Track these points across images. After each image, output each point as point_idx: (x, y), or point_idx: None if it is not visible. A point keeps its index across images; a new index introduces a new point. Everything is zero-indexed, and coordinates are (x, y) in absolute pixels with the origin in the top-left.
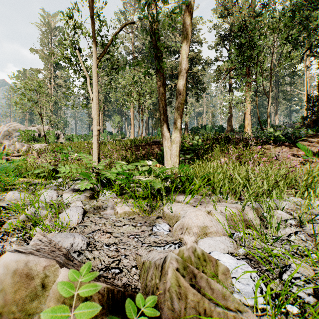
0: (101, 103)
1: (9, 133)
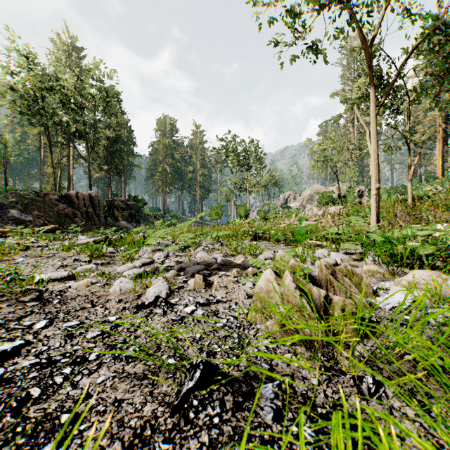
0: (438, 125)
1: (311, 197)
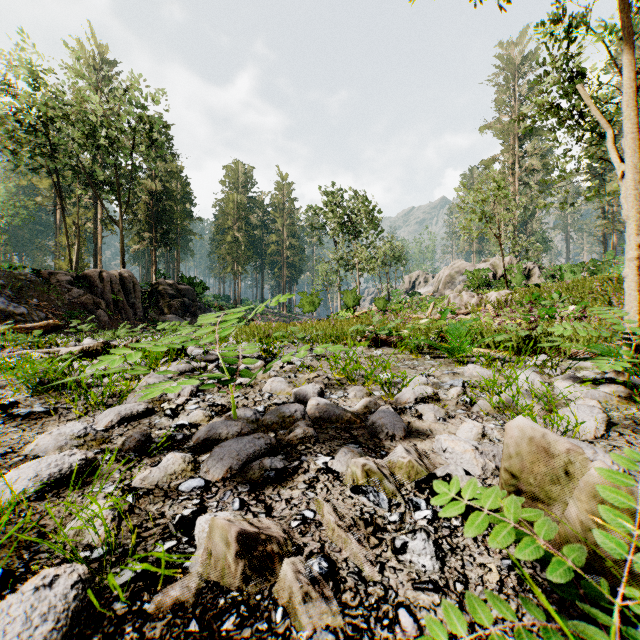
0: None
1: (450, 278)
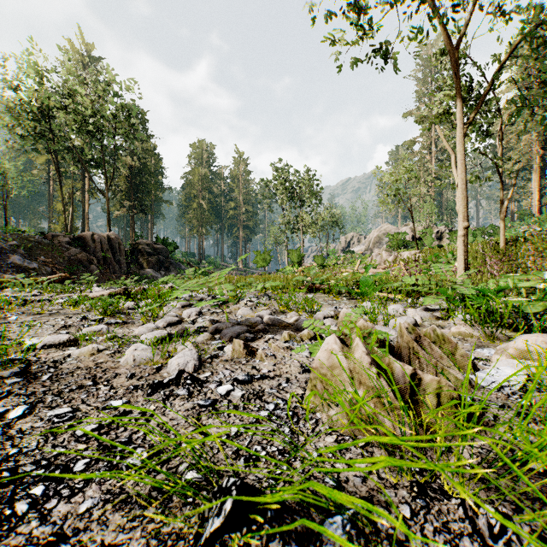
0: (535, 151)
1: (378, 239)
